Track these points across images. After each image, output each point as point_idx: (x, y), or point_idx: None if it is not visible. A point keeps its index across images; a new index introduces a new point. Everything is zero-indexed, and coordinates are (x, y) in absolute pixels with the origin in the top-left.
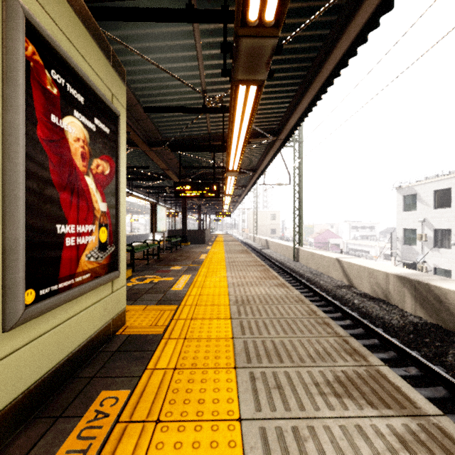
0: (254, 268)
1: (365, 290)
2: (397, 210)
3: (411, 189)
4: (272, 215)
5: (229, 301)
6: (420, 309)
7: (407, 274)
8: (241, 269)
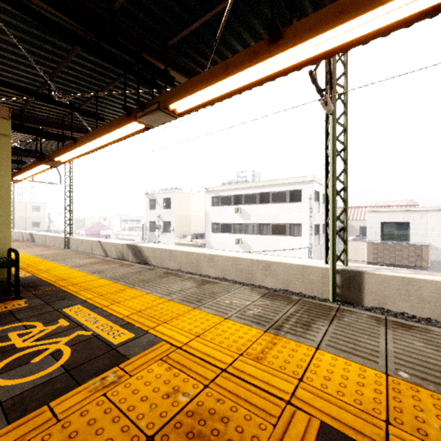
0: (37, 247)
1: (114, 256)
2: (146, 209)
3: (153, 196)
4: (35, 206)
5: (33, 256)
6: (134, 258)
7: (131, 243)
8: (27, 248)
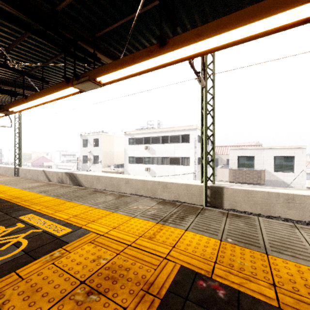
0: None
1: (55, 181)
2: (80, 146)
3: (86, 137)
4: None
5: None
6: (71, 182)
7: (68, 171)
8: None
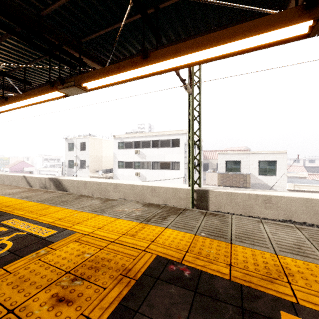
0: None
1: (37, 187)
2: (66, 150)
3: (71, 140)
4: None
5: None
6: (55, 188)
7: (52, 177)
8: None
